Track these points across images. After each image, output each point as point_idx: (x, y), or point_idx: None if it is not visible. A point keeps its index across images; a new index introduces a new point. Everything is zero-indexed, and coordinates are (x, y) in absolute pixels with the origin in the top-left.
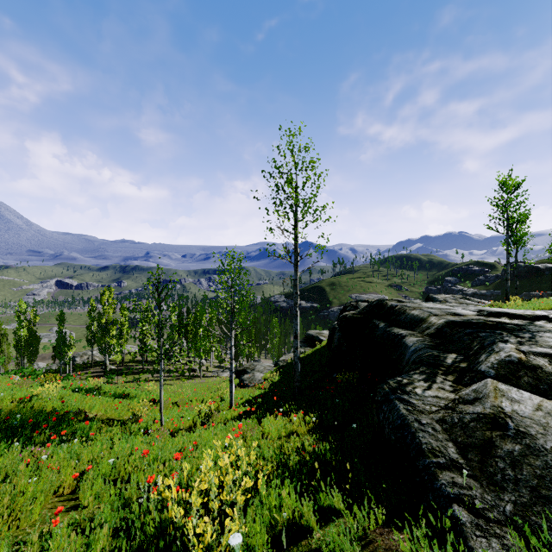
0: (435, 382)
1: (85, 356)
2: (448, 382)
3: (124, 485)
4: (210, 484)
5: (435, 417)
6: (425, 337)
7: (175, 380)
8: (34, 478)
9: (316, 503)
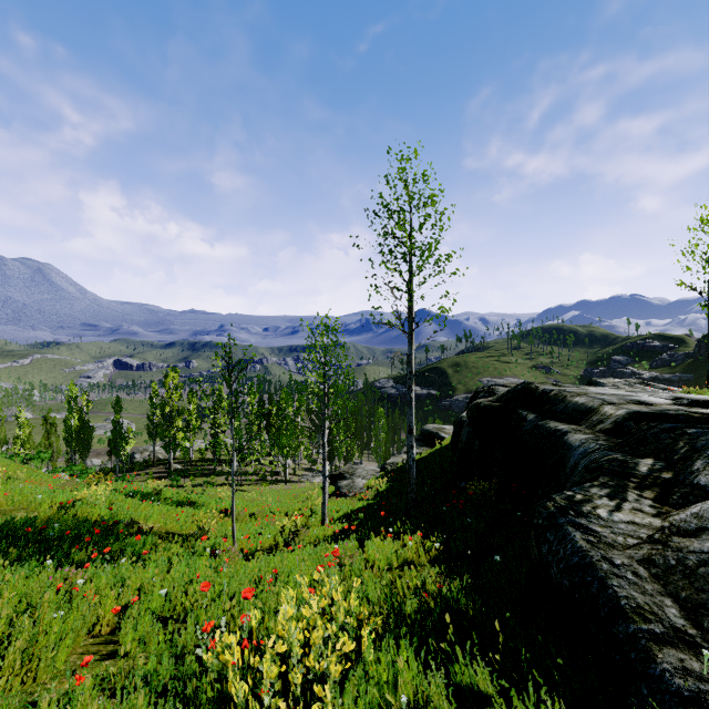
0: (627, 500)
1: (146, 452)
2: (646, 500)
3: (180, 625)
4: (291, 642)
5: (634, 554)
6: (598, 434)
7: (254, 485)
8: (60, 612)
9: (447, 676)
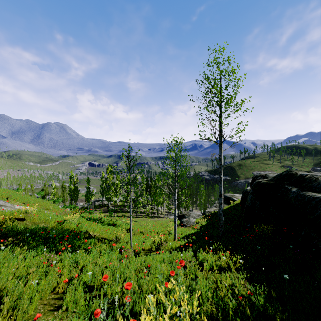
0: None
1: (100, 201)
2: None
3: (97, 292)
4: None
5: None
6: None
7: (144, 218)
8: (35, 280)
9: None
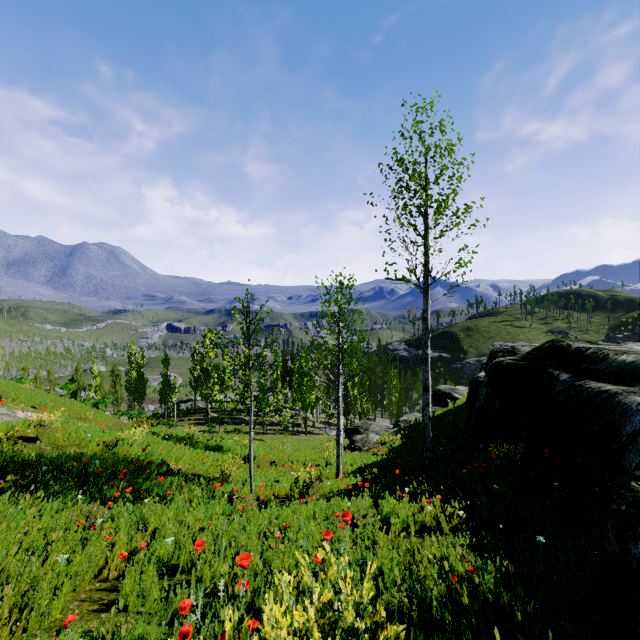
0: None
1: (189, 402)
2: None
3: (185, 576)
4: None
5: None
6: None
7: (278, 435)
8: (64, 555)
9: None
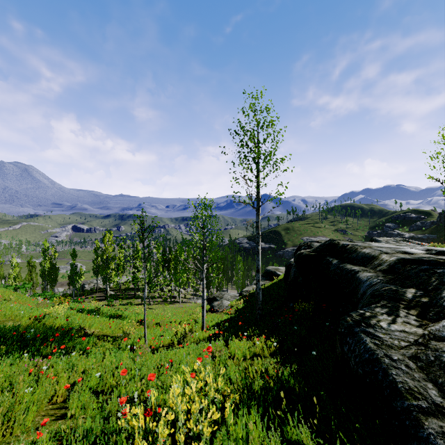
0: (399, 316)
1: (92, 284)
2: (411, 316)
3: (108, 396)
4: (177, 412)
5: (406, 353)
6: (378, 273)
7: (160, 305)
8: (30, 388)
9: (282, 433)
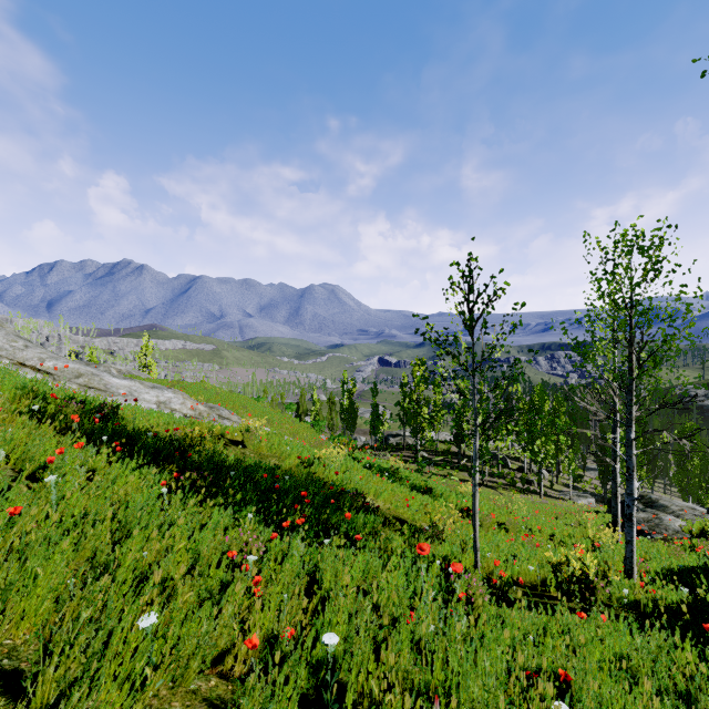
0: None
1: (398, 436)
2: None
3: None
4: None
5: None
6: None
7: (501, 489)
8: (150, 618)
9: None
